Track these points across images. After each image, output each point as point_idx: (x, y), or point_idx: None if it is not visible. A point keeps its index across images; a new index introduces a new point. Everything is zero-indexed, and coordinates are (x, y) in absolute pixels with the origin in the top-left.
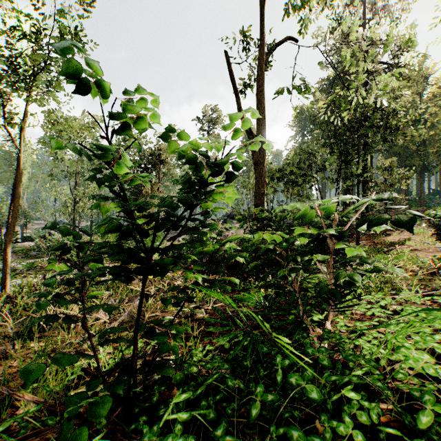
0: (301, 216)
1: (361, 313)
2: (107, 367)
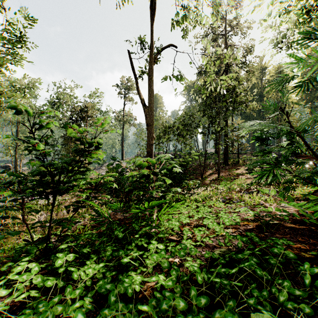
0: (139, 165)
1: (187, 213)
2: None
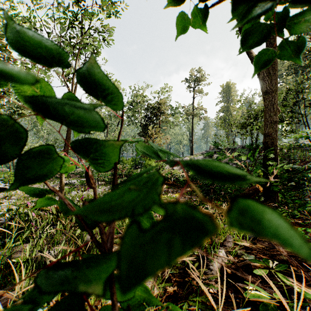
0: None
1: None
2: None
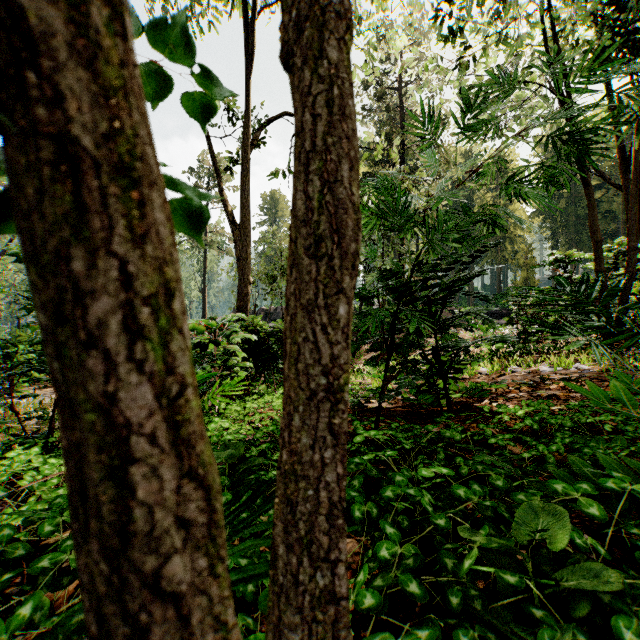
0: (193, 330)
1: None
2: None
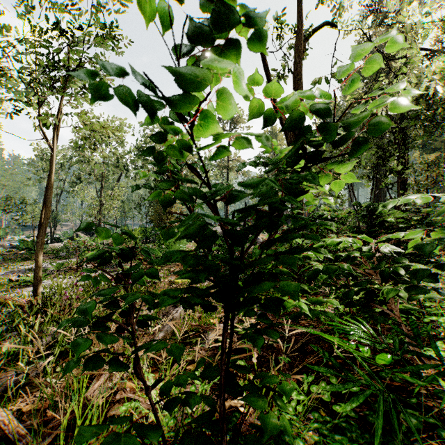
0: (440, 213)
1: None
2: (164, 420)
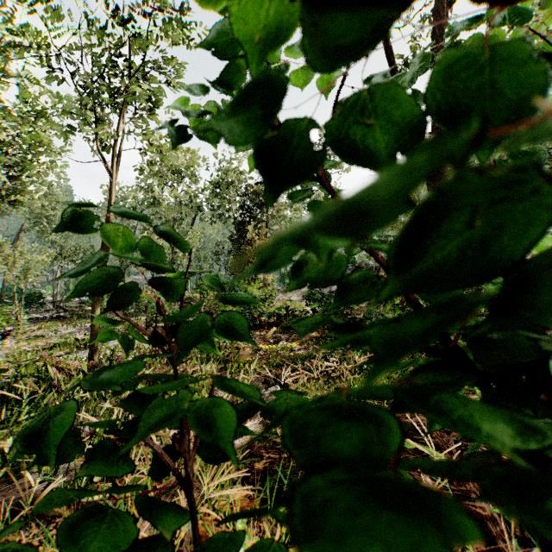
0: None
1: None
2: None
